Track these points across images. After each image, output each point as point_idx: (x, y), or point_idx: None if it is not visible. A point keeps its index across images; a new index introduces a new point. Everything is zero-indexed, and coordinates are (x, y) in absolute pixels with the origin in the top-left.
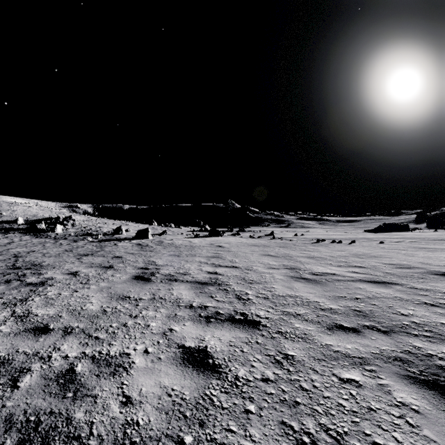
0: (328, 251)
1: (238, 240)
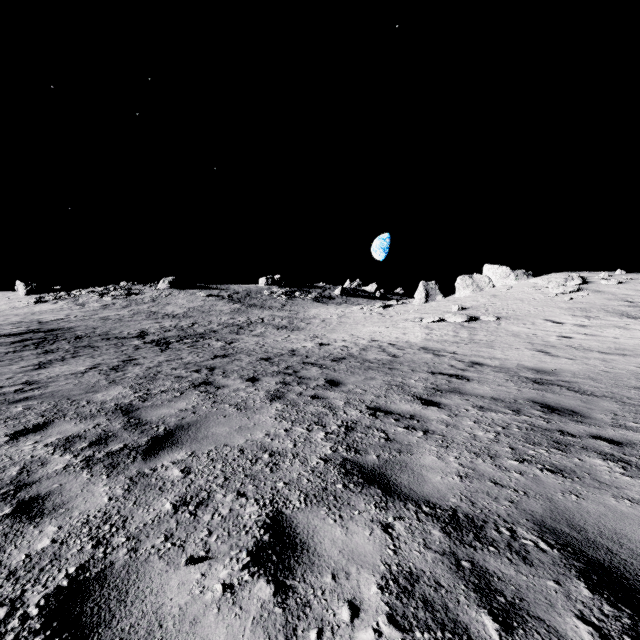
0: None
1: None
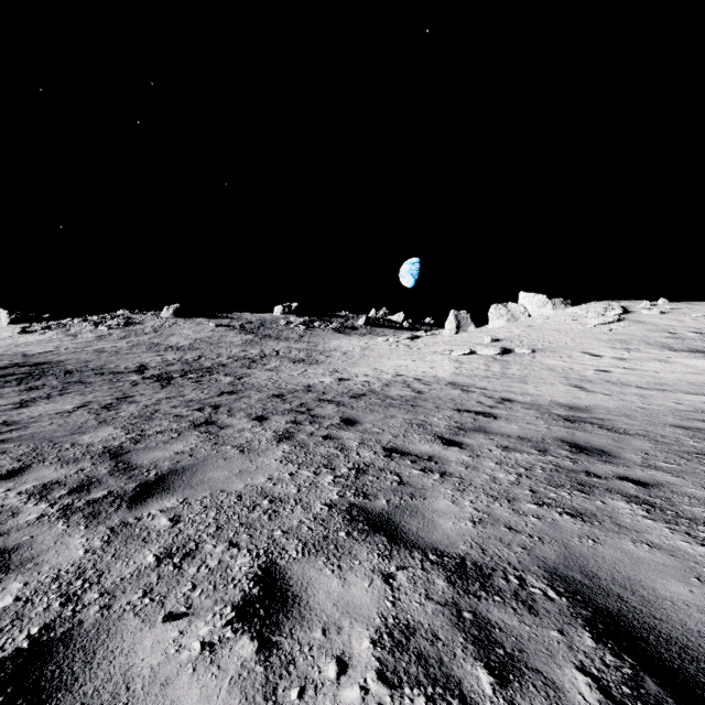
0: None
1: None
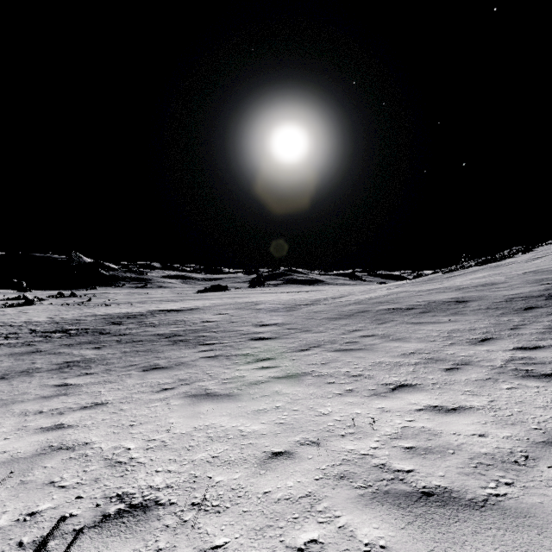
0: (86, 311)
1: (45, 308)
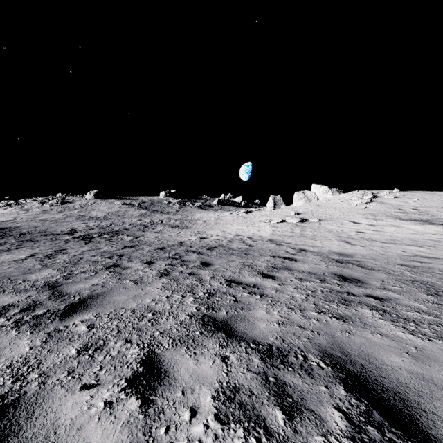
0: None
1: None
